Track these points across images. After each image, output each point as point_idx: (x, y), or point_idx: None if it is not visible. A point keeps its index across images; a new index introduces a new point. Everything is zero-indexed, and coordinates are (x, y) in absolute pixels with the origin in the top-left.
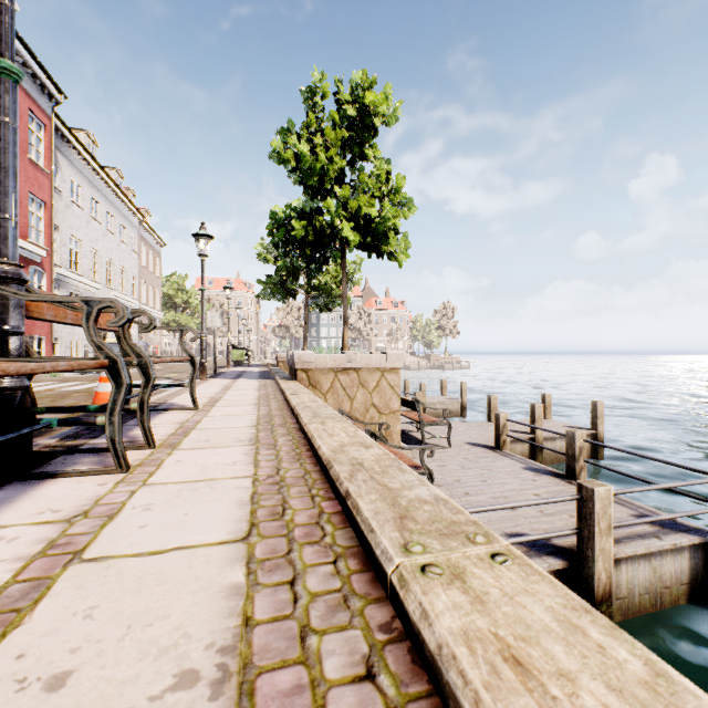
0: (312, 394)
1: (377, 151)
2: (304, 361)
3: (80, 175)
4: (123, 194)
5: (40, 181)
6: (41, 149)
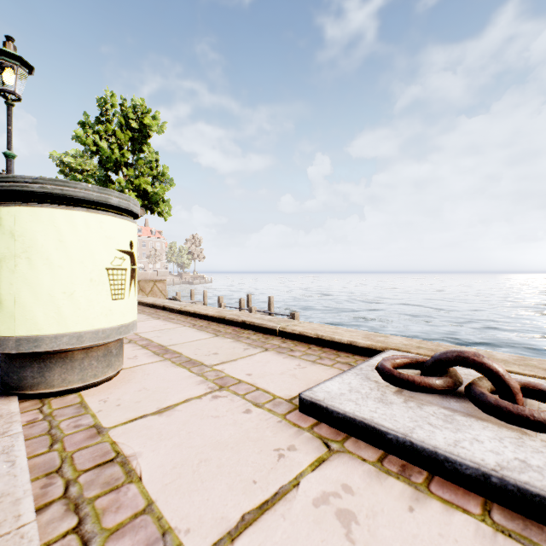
0: None
1: (151, 147)
2: None
3: None
4: None
5: None
6: None
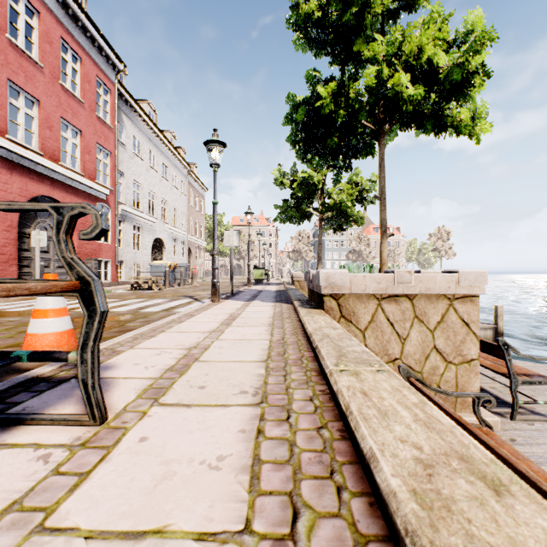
0: (390, 372)
1: None
2: (334, 283)
3: (140, 133)
4: (174, 148)
5: (106, 135)
6: (107, 110)
